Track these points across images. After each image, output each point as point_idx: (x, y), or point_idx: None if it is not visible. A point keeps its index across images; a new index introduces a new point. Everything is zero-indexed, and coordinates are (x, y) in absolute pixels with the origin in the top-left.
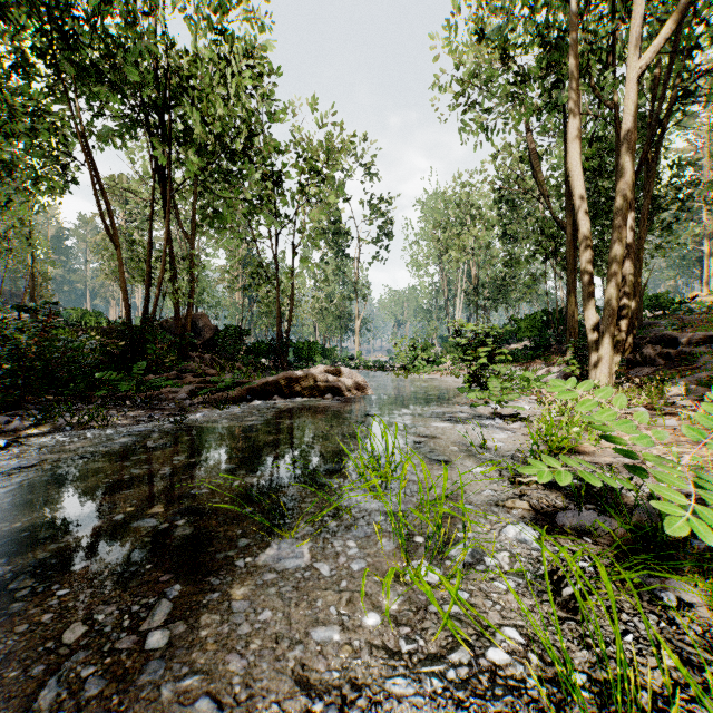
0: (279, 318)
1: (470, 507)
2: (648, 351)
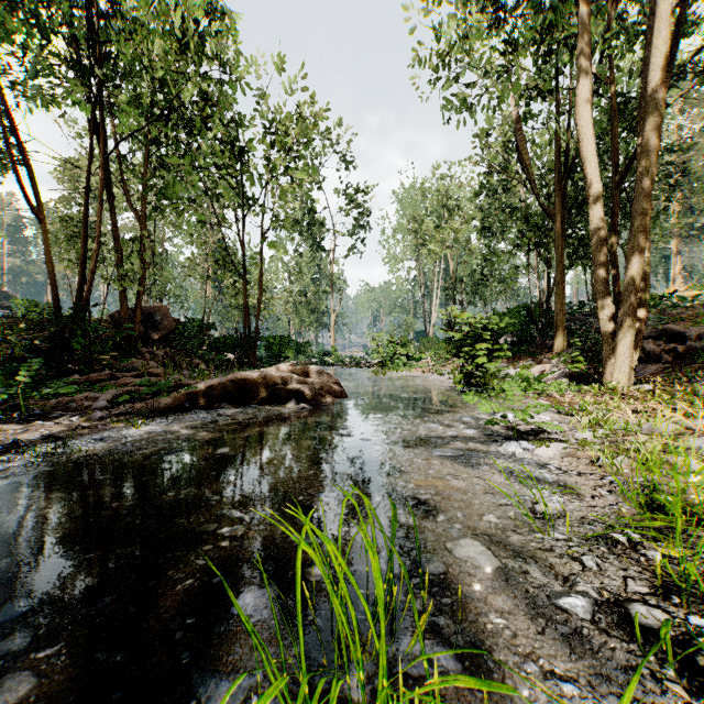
0: (245, 310)
1: None
2: (651, 346)
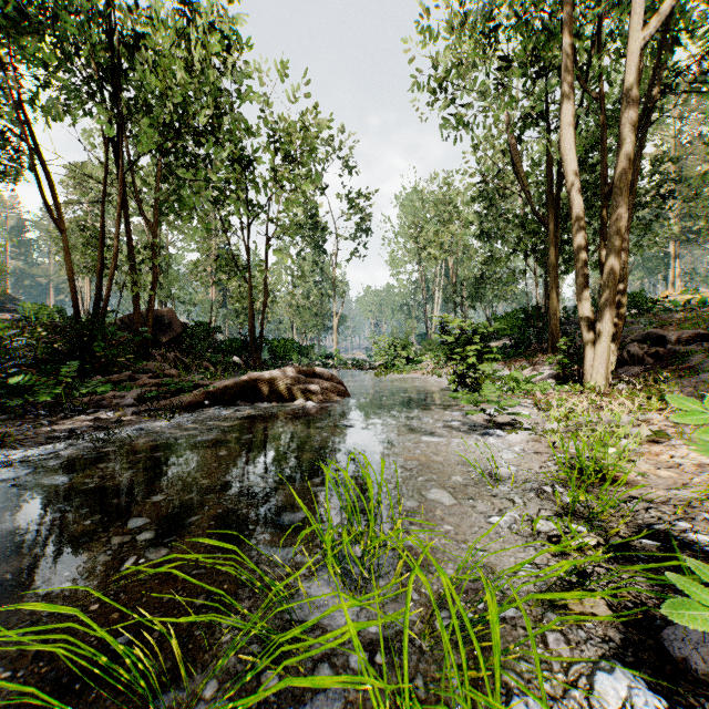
0: (251, 314)
1: (512, 613)
2: (636, 349)
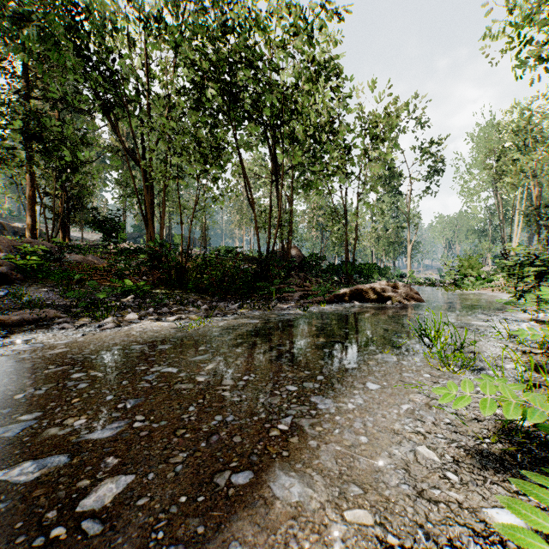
0: (346, 247)
1: (486, 357)
2: None
